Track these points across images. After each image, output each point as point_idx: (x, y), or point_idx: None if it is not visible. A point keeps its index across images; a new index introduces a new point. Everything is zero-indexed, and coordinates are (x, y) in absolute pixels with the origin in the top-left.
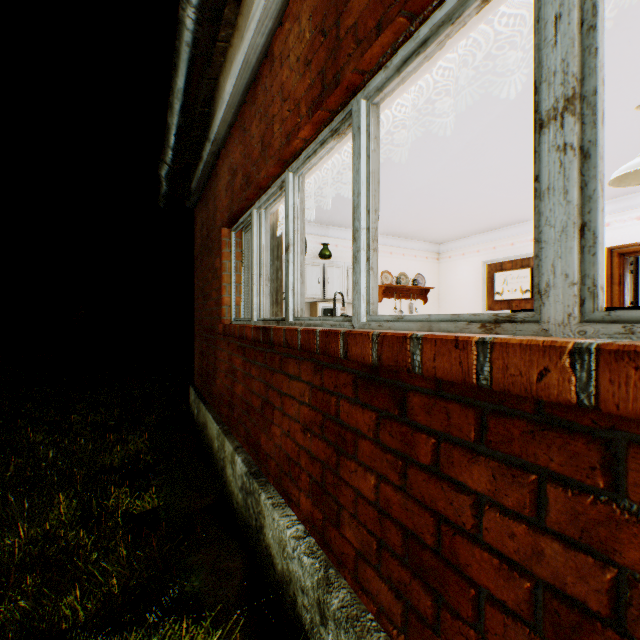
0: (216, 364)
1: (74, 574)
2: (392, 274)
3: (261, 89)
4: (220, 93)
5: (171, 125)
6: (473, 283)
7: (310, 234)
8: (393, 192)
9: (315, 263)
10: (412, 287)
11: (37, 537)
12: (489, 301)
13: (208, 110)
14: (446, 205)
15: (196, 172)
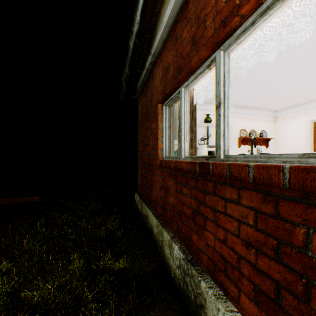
0: (152, 182)
1: (83, 313)
2: (246, 131)
3: (191, 5)
4: (160, 19)
5: (131, 47)
6: (302, 134)
7: (199, 109)
8: (258, 77)
9: (202, 125)
10: (259, 138)
11: (64, 282)
12: (315, 145)
13: (150, 36)
14: (292, 84)
15: (140, 77)
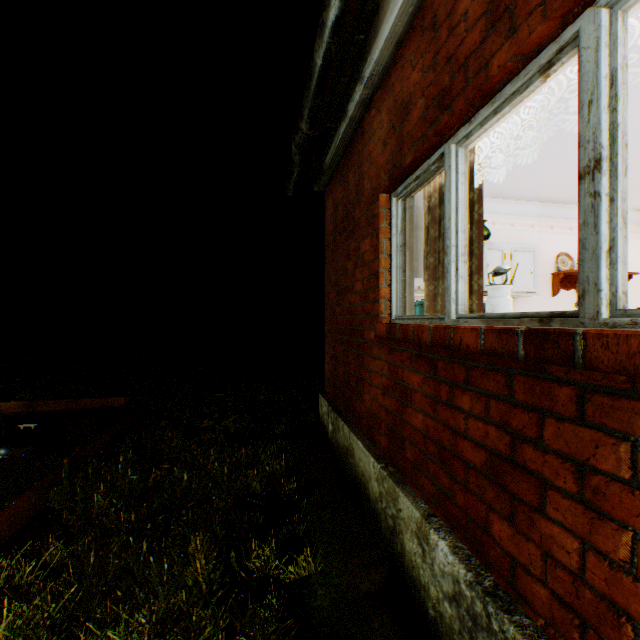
0: (362, 375)
1: None
2: (571, 257)
3: None
4: None
5: (317, 65)
6: None
7: None
8: None
9: None
10: None
11: (172, 608)
12: None
13: (363, 35)
14: None
15: (334, 139)
